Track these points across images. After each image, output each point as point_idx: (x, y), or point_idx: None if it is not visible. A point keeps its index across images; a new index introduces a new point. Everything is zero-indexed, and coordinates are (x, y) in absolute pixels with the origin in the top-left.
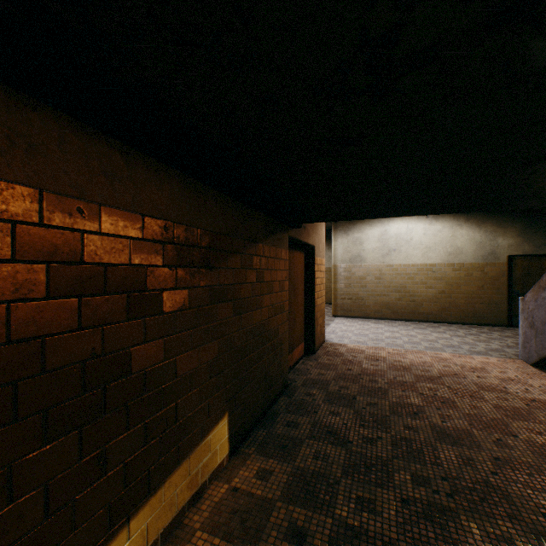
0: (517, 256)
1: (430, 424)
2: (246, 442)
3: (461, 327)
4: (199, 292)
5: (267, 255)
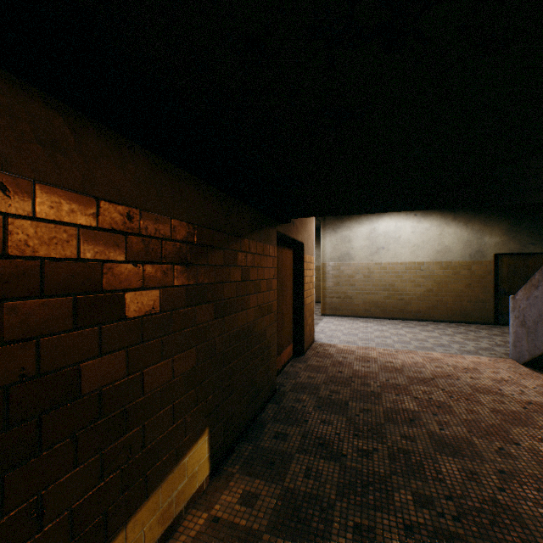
0: (503, 254)
1: (428, 432)
2: (230, 459)
3: (449, 325)
4: (173, 292)
5: (253, 251)
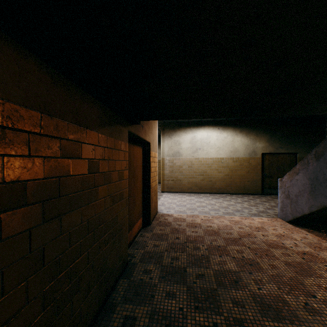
0: (266, 153)
1: (251, 294)
2: None
3: (238, 196)
4: None
5: (103, 145)
